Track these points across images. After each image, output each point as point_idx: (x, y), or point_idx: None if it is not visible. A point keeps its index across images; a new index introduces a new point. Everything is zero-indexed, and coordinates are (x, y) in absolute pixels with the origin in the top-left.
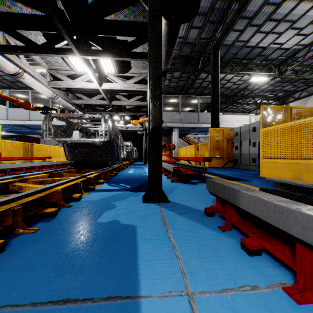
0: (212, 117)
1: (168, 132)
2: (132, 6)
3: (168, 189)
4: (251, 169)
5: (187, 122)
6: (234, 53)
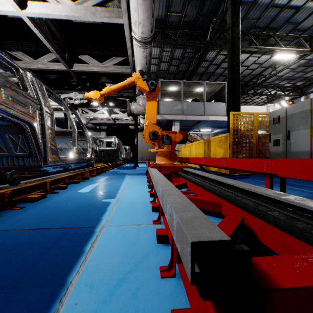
0: (231, 100)
1: (167, 128)
2: None
3: None
4: None
5: (190, 113)
6: (255, 19)
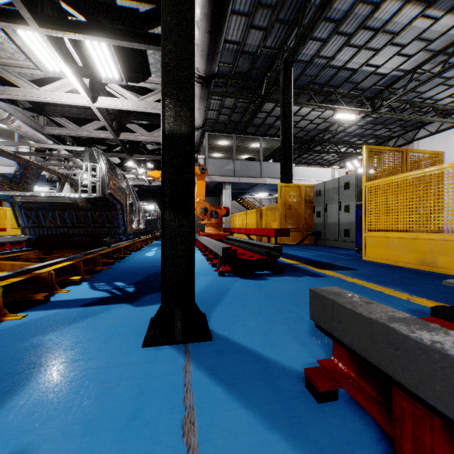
0: (283, 168)
1: (216, 191)
2: None
3: (213, 293)
4: (341, 247)
5: (244, 175)
6: (313, 75)
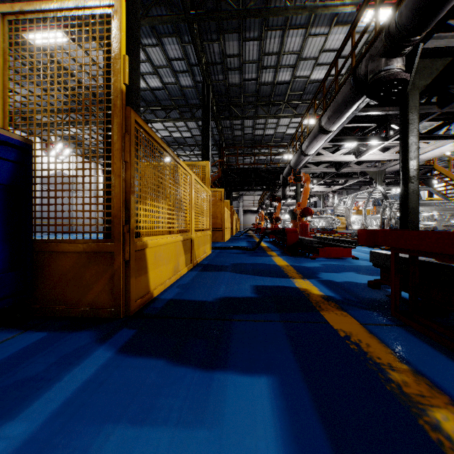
0: None
1: None
2: None
3: None
4: None
5: None
6: None
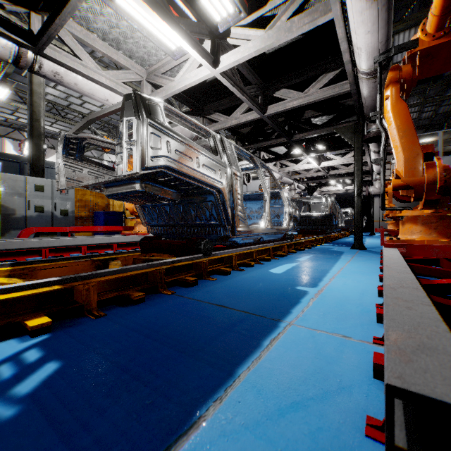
0: None
1: None
2: (347, 118)
3: (373, 247)
4: None
5: None
6: None
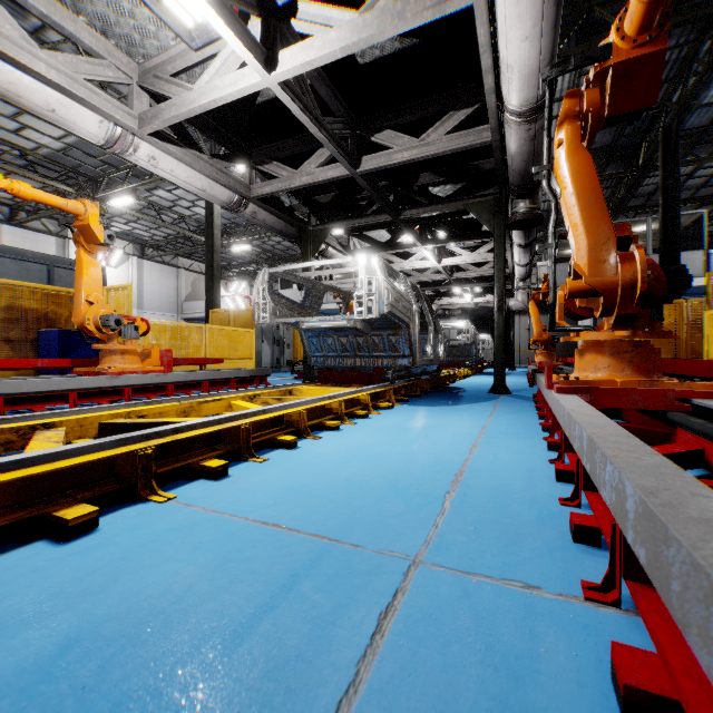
0: None
1: None
2: (482, 191)
3: (520, 390)
4: None
5: None
6: None
